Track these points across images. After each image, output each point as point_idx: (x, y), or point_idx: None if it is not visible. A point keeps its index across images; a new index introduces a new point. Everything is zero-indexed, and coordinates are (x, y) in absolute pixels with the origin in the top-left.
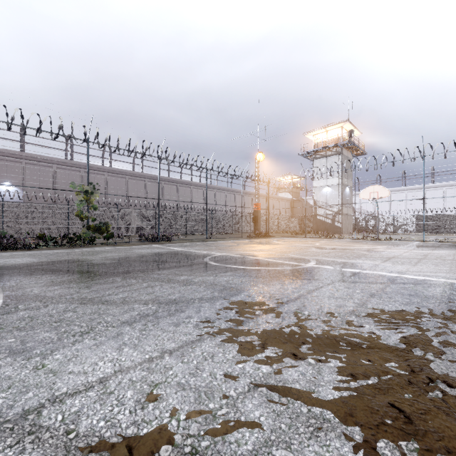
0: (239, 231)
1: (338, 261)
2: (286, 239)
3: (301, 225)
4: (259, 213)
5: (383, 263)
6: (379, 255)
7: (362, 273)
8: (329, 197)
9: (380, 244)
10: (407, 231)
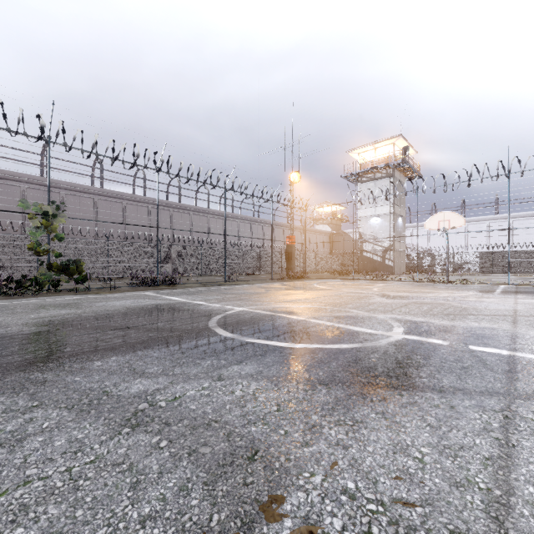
0: (268, 271)
1: (438, 325)
2: (329, 281)
3: (343, 264)
4: (294, 248)
5: (518, 328)
6: (487, 310)
7: (525, 362)
8: (378, 229)
9: (458, 288)
10: (469, 271)
